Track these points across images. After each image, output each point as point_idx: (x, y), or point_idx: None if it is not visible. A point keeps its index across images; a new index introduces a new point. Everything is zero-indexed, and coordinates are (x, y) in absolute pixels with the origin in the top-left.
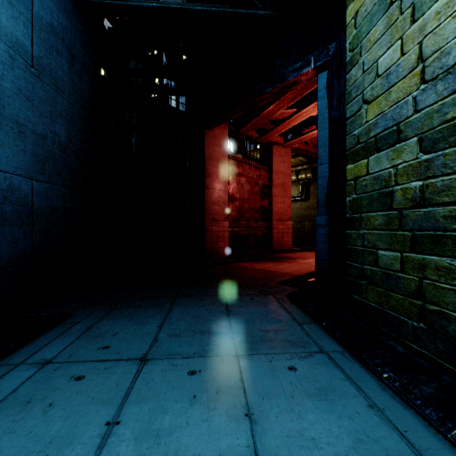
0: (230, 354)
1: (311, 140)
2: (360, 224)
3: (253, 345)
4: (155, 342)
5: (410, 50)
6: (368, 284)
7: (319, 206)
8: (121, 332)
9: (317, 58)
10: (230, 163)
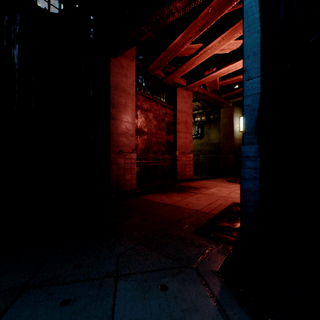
0: None
1: (209, 84)
2: None
3: None
4: None
5: None
6: None
7: (246, 133)
8: None
9: None
10: (138, 98)
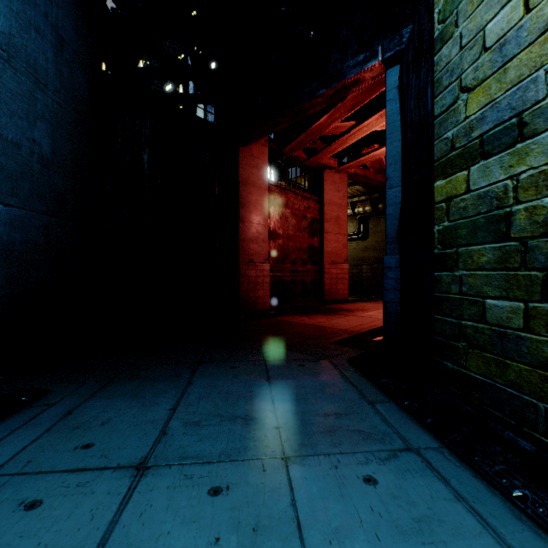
0: (274, 455)
1: (372, 164)
2: (455, 262)
3: (307, 439)
4: (163, 435)
5: (541, 1)
6: (469, 347)
7: (388, 243)
8: (114, 419)
9: (386, 47)
10: (271, 191)
